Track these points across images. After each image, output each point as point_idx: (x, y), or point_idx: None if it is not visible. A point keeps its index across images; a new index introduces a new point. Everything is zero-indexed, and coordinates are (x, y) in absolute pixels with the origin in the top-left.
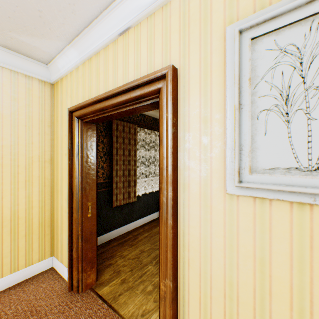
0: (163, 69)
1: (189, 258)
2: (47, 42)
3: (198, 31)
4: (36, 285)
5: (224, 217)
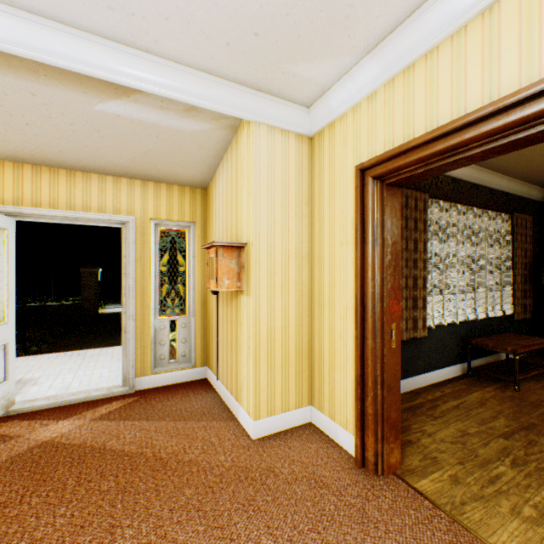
0: None
1: None
2: (329, 65)
3: None
4: (301, 443)
5: None
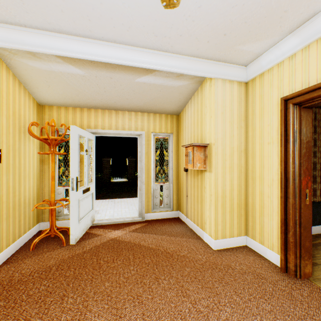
0: None
1: None
2: (264, 42)
3: None
4: (243, 255)
5: None
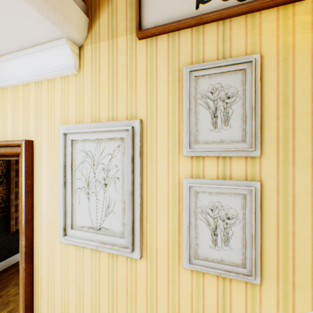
0: (19, 141)
1: (42, 290)
2: None
3: (47, 117)
4: None
5: (62, 257)
